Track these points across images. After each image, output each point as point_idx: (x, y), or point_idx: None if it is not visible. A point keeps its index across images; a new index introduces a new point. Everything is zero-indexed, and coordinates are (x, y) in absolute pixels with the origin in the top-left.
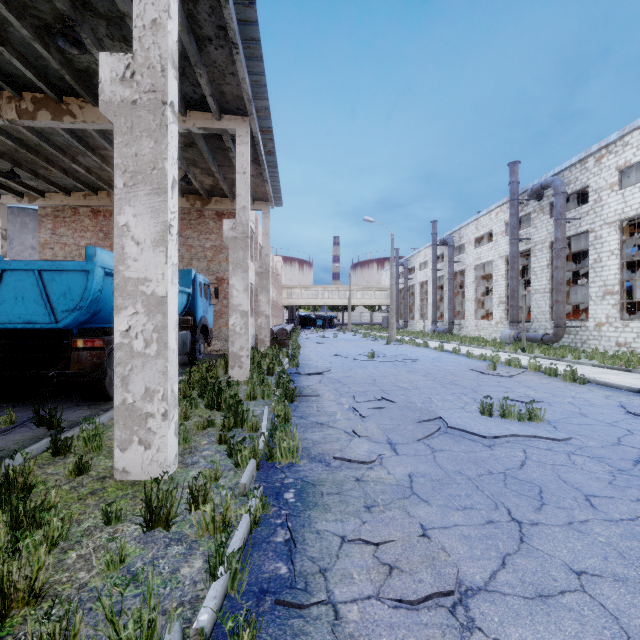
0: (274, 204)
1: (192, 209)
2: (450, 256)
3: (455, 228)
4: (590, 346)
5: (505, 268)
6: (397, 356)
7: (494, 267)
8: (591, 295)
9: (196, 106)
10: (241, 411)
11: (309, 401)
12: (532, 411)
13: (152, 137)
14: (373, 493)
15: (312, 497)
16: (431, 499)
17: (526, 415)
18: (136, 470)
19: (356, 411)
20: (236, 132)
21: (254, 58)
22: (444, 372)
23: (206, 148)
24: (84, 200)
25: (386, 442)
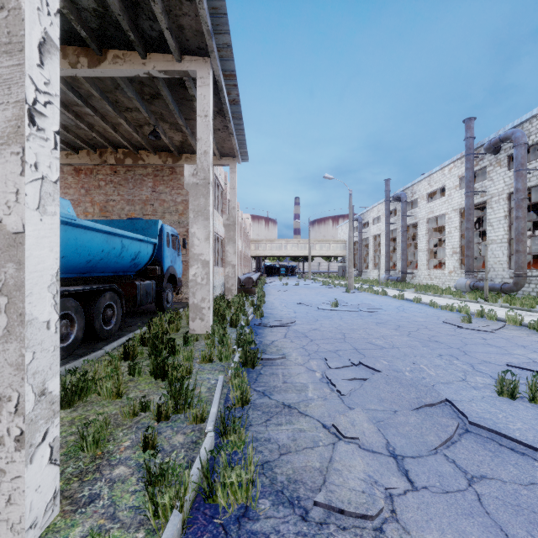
0: (240, 160)
1: (165, 166)
2: (403, 210)
3: (408, 185)
4: None
5: (459, 220)
6: (360, 305)
7: (447, 220)
8: None
9: (156, 47)
10: (184, 391)
11: (273, 365)
12: None
13: None
14: None
15: None
16: None
17: None
18: None
19: (332, 384)
20: (197, 74)
21: None
22: (415, 325)
23: (171, 98)
24: (66, 159)
25: (387, 452)
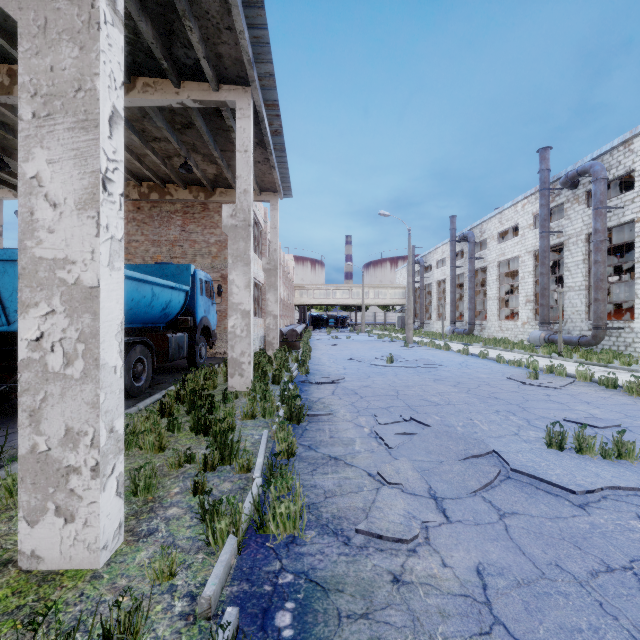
0: (283, 195)
1: (196, 202)
2: (471, 252)
3: (476, 223)
4: (636, 350)
5: (533, 264)
6: (418, 360)
7: (520, 263)
8: (637, 292)
9: (190, 75)
10: (229, 442)
11: (320, 421)
12: (620, 445)
13: (76, 41)
14: (426, 617)
15: (322, 625)
16: (531, 639)
17: (613, 450)
18: (52, 554)
19: (380, 439)
20: (236, 104)
21: (253, 4)
22: (477, 381)
23: (205, 128)
24: None
25: (428, 495)
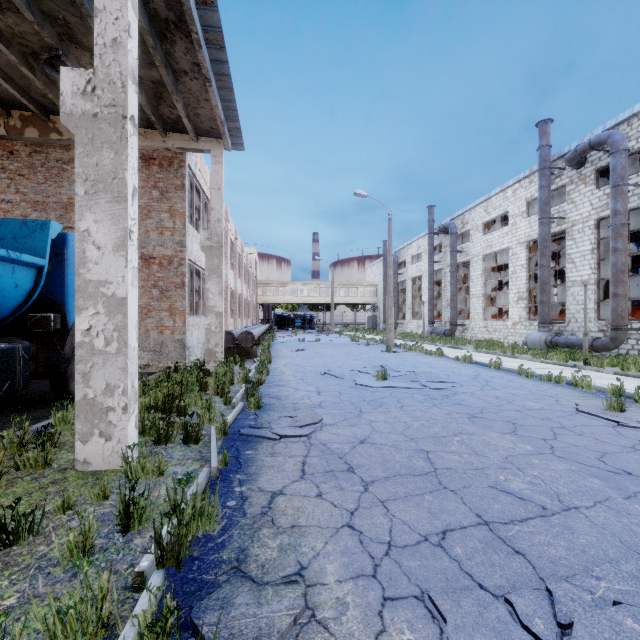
0: (231, 145)
1: None
2: (452, 245)
3: (457, 213)
4: None
5: (526, 256)
6: (418, 375)
7: (511, 256)
8: None
9: None
10: None
11: None
12: None
13: None
14: None
15: None
16: None
17: None
18: None
19: None
20: None
21: None
22: (538, 419)
23: None
24: None
25: None
